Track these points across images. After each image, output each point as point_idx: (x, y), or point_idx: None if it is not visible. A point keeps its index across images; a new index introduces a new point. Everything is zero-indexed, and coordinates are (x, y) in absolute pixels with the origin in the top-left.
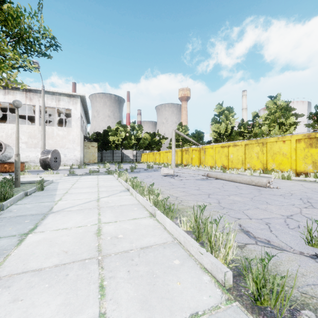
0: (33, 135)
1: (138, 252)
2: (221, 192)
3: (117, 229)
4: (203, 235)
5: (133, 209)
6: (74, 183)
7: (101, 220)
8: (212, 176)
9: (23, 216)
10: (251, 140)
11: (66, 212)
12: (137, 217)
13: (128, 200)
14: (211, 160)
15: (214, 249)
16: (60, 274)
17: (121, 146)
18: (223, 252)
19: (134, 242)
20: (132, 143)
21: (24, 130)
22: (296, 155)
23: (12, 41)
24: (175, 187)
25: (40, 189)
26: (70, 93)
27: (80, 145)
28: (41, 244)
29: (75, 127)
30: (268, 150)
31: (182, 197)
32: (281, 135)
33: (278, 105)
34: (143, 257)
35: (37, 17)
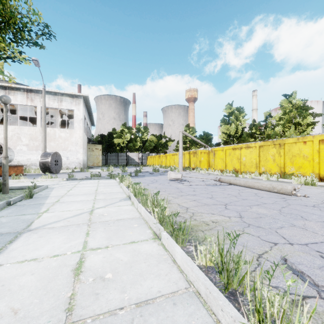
0: (34, 137)
1: (132, 315)
2: (239, 201)
3: (105, 262)
4: (235, 279)
5: (133, 227)
6: (70, 189)
7: (88, 244)
8: (225, 181)
9: None
10: (266, 142)
11: (46, 231)
12: (137, 239)
13: (128, 213)
14: (221, 163)
15: None
16: None
17: (127, 148)
18: None
19: (127, 289)
20: (138, 146)
21: (25, 132)
22: (319, 157)
23: None
24: (184, 194)
25: (29, 196)
26: (73, 93)
27: (83, 148)
28: None
29: (78, 129)
30: (285, 152)
31: (193, 208)
32: (301, 136)
33: (293, 104)
34: None
35: None
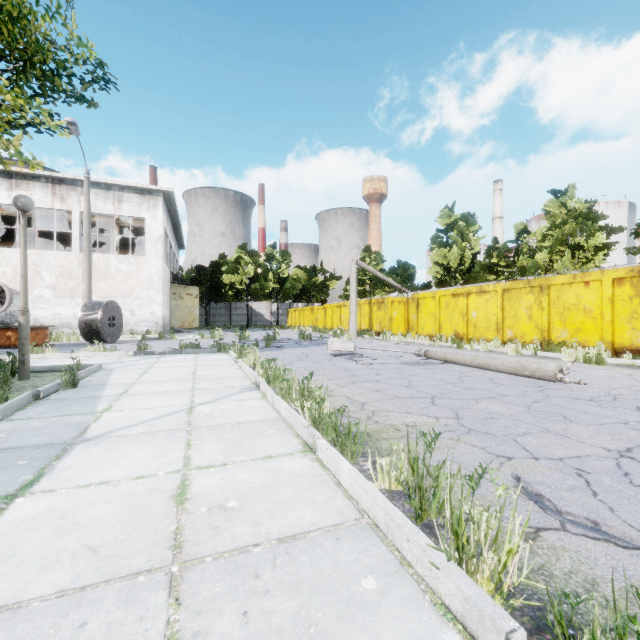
0: (68, 272)
1: (273, 553)
2: (458, 391)
3: (225, 486)
4: (433, 505)
5: (267, 434)
6: (144, 371)
7: (191, 460)
8: (437, 357)
9: (16, 450)
10: (515, 282)
11: (116, 441)
12: (275, 453)
13: (257, 412)
14: (431, 323)
15: (468, 553)
16: (67, 620)
17: (248, 294)
18: (492, 561)
19: (264, 521)
20: (270, 289)
21: (49, 261)
22: (613, 312)
23: (10, 70)
24: (359, 381)
25: (71, 384)
26: (143, 186)
27: (164, 293)
28: (38, 527)
29: (152, 256)
30: (551, 301)
31: (374, 404)
32: (581, 271)
33: (570, 209)
34: (284, 567)
35: (63, 17)
